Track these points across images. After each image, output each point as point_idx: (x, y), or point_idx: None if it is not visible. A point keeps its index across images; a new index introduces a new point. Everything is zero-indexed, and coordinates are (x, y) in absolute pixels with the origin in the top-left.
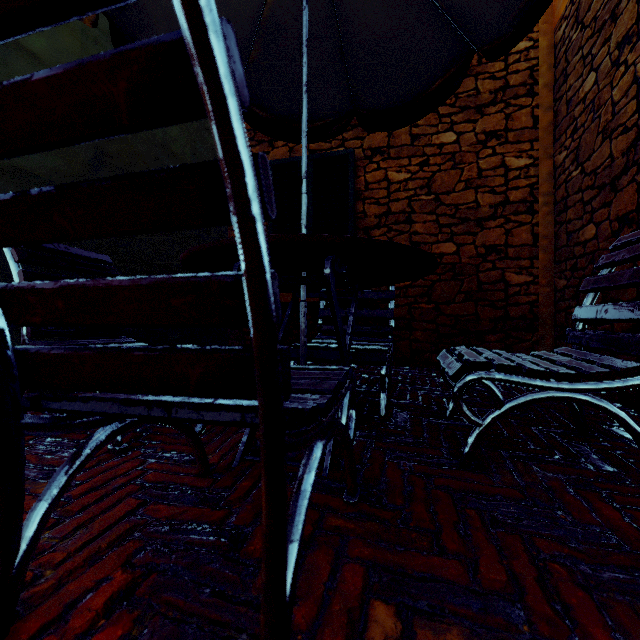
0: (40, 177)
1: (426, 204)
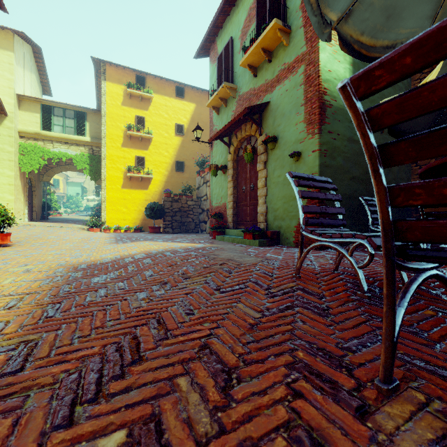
0: (357, 177)
1: None
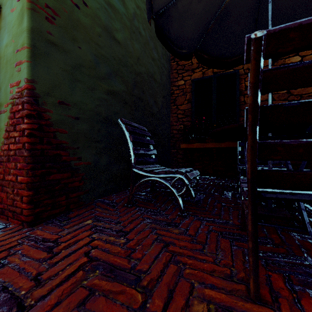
0: (119, 94)
1: (281, 95)
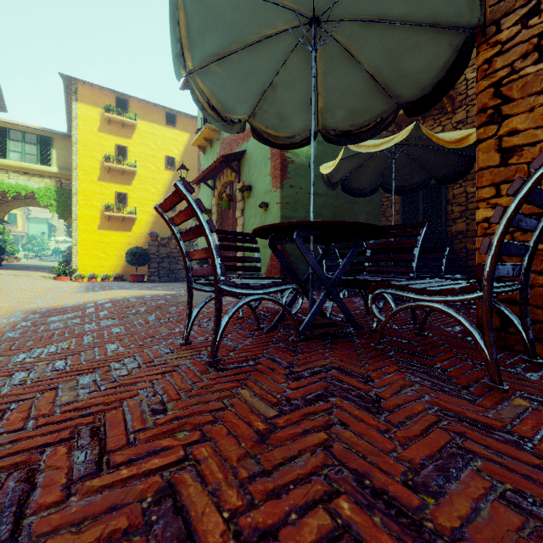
0: None
1: None
